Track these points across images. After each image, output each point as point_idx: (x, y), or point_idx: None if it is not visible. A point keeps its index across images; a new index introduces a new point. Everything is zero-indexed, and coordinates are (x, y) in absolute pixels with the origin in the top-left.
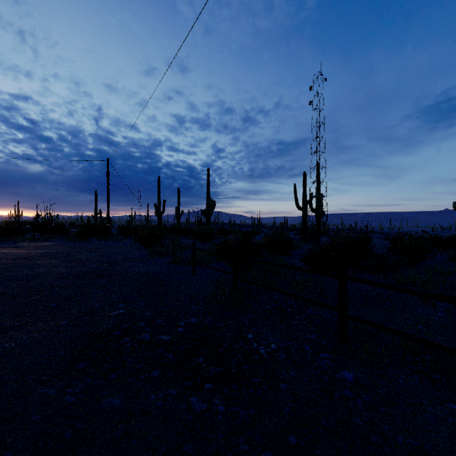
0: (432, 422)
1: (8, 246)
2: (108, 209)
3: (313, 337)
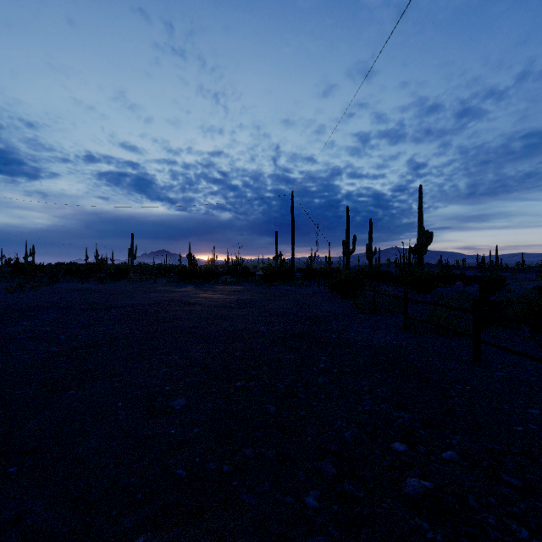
0: None
1: (207, 289)
2: (292, 249)
3: None
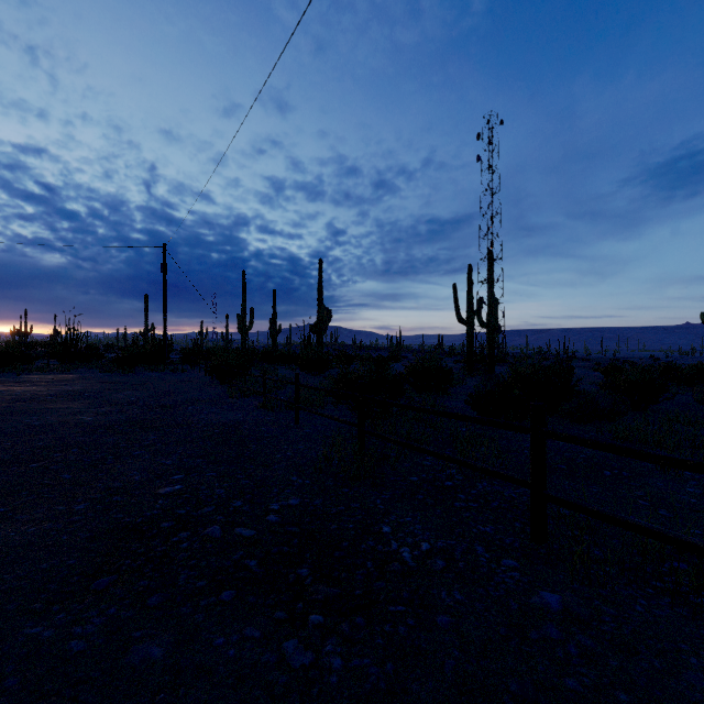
0: (700, 686)
1: (6, 380)
2: (165, 322)
3: (490, 530)
